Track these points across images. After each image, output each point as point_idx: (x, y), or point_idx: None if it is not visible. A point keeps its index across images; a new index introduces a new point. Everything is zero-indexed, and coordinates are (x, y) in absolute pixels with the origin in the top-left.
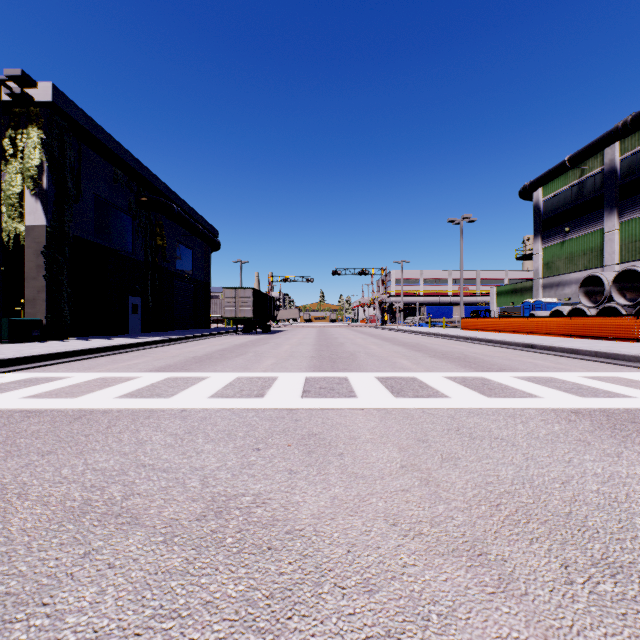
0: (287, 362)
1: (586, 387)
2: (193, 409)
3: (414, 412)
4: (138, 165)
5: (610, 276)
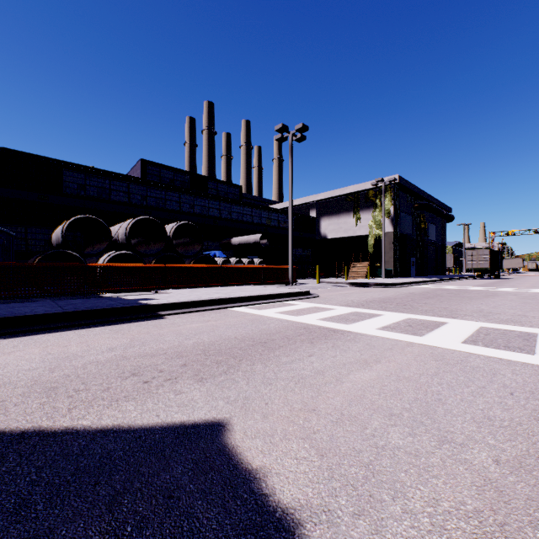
0: (533, 287)
1: None
2: (510, 291)
3: None
4: (418, 190)
5: None
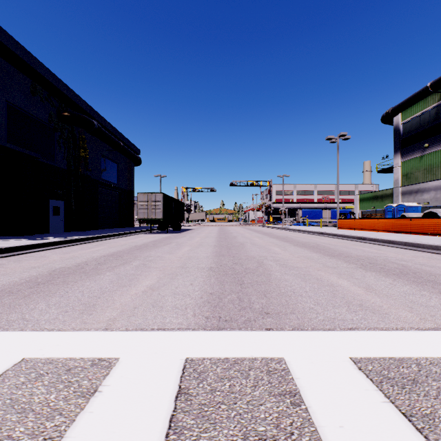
0: (171, 284)
1: None
2: None
3: None
4: (55, 80)
5: None
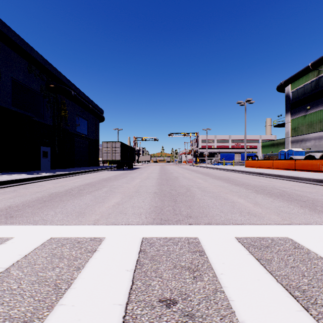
0: (130, 201)
1: None
2: None
3: None
4: (45, 62)
5: None
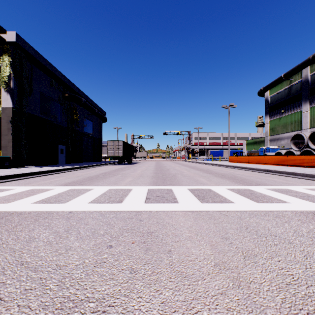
0: (138, 180)
1: (312, 195)
2: (76, 211)
3: (215, 214)
4: (63, 77)
5: (307, 134)
